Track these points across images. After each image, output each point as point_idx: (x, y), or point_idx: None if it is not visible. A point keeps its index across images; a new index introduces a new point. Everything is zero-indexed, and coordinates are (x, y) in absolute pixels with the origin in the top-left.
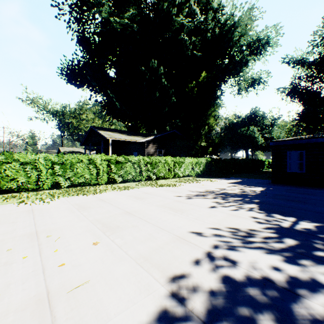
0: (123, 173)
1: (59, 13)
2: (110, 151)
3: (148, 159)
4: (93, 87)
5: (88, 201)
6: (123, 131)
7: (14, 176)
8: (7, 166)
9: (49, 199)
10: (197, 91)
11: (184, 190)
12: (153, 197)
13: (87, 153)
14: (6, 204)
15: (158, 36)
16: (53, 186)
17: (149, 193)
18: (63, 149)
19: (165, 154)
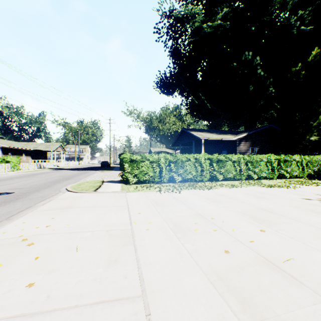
0: (223, 171)
1: (159, 37)
2: (202, 150)
3: (248, 158)
4: (183, 93)
5: (210, 195)
6: (211, 130)
7: (147, 171)
8: (143, 163)
9: (176, 190)
10: (304, 74)
11: (307, 193)
12: (275, 197)
13: (171, 152)
14: (151, 191)
15: (250, 25)
16: (169, 180)
17: (263, 192)
18: (153, 150)
19: (259, 152)
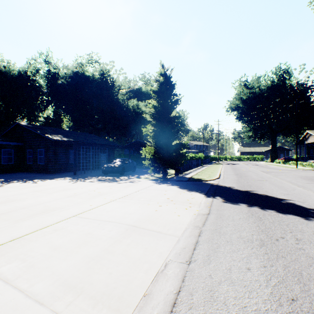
0: None
1: None
2: None
3: None
4: None
5: None
6: None
7: None
8: None
9: None
10: None
11: None
12: None
13: None
14: None
15: None
16: None
17: None
18: None
19: None
